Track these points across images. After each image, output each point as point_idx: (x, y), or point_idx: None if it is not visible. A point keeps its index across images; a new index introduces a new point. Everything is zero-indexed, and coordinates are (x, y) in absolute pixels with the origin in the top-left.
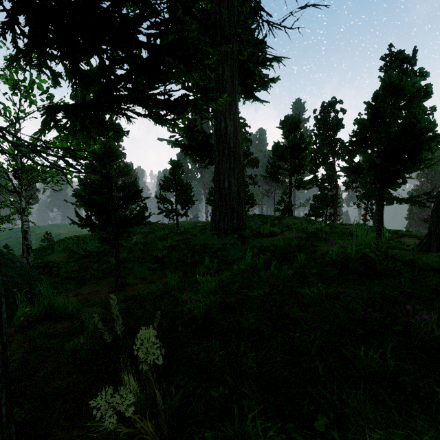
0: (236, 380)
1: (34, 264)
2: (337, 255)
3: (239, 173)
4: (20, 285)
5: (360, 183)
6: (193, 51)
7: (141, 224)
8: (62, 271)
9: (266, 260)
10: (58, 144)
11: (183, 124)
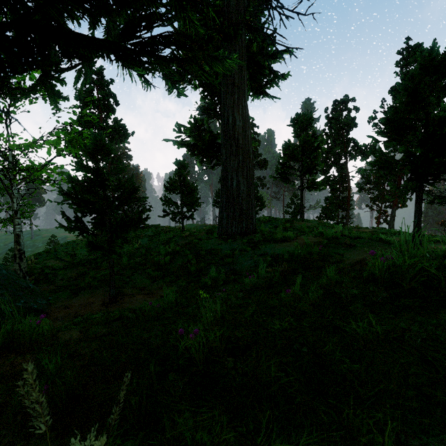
0: None
1: (30, 270)
2: (382, 269)
3: (248, 172)
4: (1, 297)
5: (374, 184)
6: None
7: (137, 228)
8: (58, 278)
9: (282, 271)
10: (51, 140)
11: (189, 123)
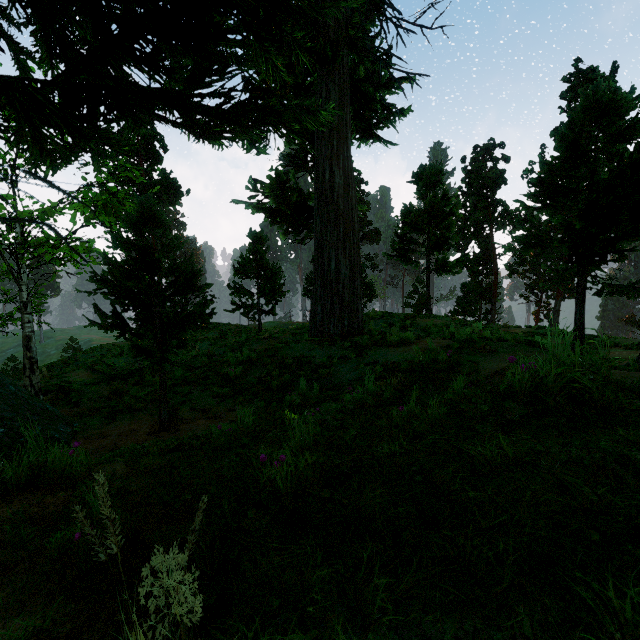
0: (353, 637)
1: (44, 386)
2: (523, 380)
3: (352, 249)
4: (10, 422)
5: (531, 265)
6: (272, 7)
7: (199, 326)
8: (84, 398)
9: (396, 385)
10: (76, 204)
11: (268, 177)
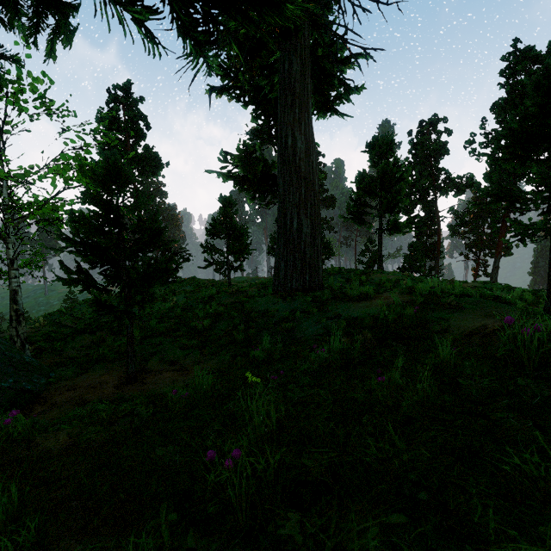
0: None
1: (33, 335)
2: (531, 348)
3: (313, 209)
4: None
5: (471, 226)
6: None
7: (163, 282)
8: (68, 346)
9: (362, 342)
10: (55, 167)
11: (237, 149)
